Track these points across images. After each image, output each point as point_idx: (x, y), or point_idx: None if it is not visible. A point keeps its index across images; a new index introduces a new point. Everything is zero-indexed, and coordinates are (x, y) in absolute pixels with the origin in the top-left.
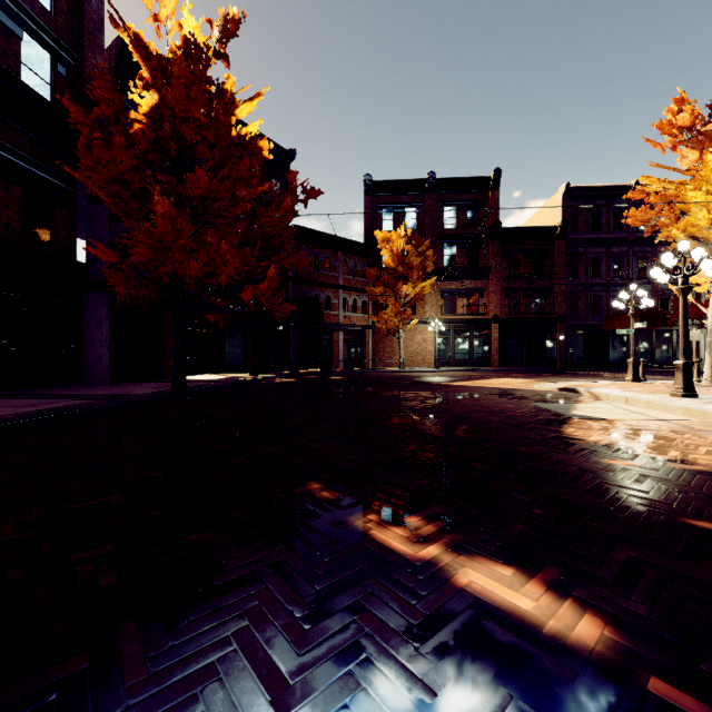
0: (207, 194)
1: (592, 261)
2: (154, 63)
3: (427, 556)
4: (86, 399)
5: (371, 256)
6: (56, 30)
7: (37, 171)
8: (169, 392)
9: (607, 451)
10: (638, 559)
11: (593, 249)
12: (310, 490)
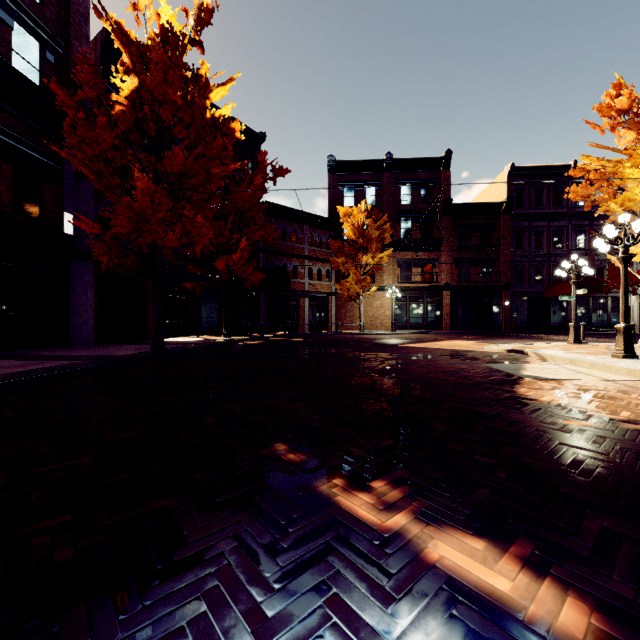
0: (183, 170)
1: (534, 234)
2: (134, 50)
3: (395, 526)
4: (70, 360)
5: (334, 229)
6: (45, 21)
7: (27, 150)
8: (148, 353)
9: (561, 411)
10: (611, 529)
11: (535, 223)
12: (277, 451)
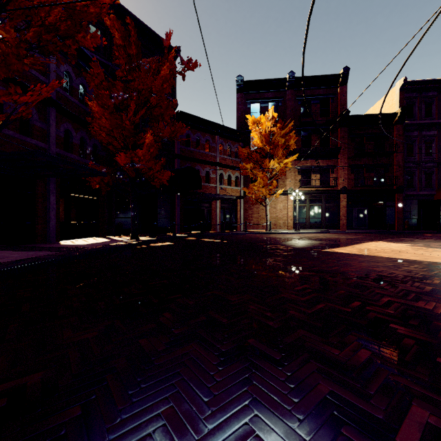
0: None
1: (424, 143)
2: None
3: None
4: None
5: (242, 141)
6: None
7: None
8: None
9: None
10: None
11: (426, 132)
12: None
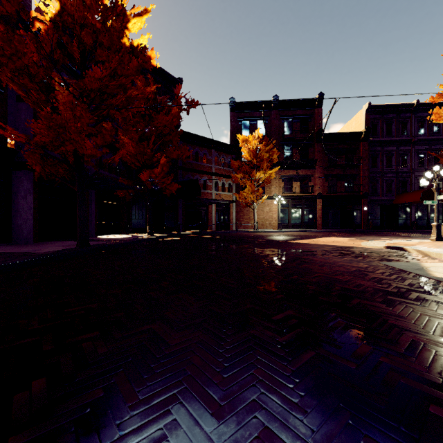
0: (101, 86)
1: (386, 156)
2: None
3: None
4: None
5: (234, 153)
6: None
7: None
8: (71, 250)
9: None
10: None
11: (387, 148)
12: None
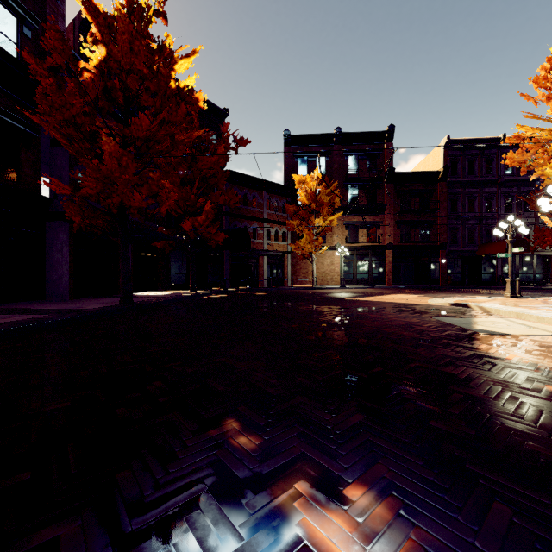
0: (148, 135)
1: (468, 200)
2: (101, 20)
3: None
4: (38, 314)
5: (289, 195)
6: None
7: (4, 117)
8: (116, 307)
9: (536, 373)
10: None
11: (469, 190)
12: (226, 432)
